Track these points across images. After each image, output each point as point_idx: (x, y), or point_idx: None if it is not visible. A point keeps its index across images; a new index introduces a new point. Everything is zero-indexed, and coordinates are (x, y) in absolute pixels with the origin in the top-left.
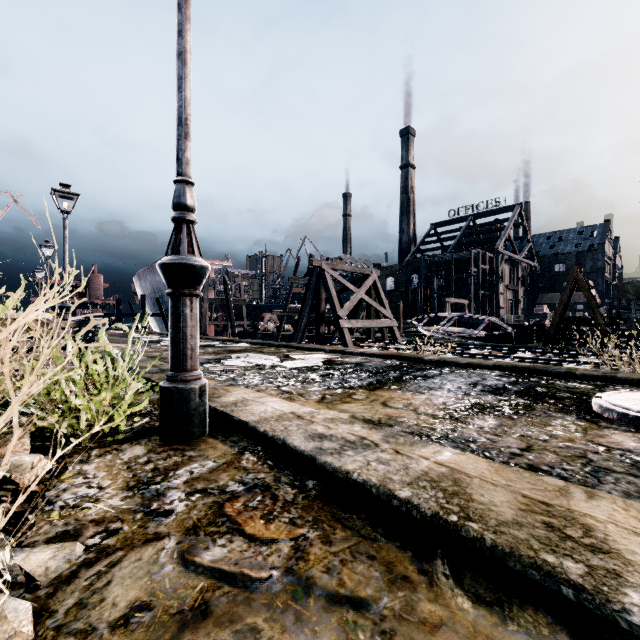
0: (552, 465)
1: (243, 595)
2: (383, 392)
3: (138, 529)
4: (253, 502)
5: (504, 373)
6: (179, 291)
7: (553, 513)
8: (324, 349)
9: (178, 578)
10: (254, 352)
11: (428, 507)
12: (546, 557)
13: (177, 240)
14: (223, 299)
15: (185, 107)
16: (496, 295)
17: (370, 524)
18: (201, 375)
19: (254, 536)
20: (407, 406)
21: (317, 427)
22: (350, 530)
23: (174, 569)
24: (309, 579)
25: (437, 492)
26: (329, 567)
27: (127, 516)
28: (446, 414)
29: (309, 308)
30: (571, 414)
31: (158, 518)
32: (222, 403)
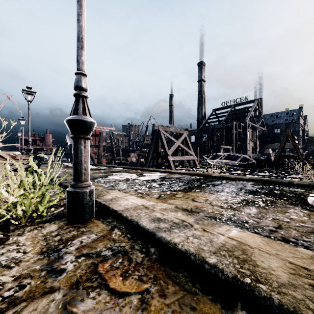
0: (296, 238)
1: None
2: (192, 193)
3: (40, 284)
4: (116, 263)
5: (255, 183)
6: (77, 136)
7: (313, 276)
8: (160, 171)
9: None
10: (124, 172)
11: (229, 271)
12: None
13: (76, 107)
14: (110, 146)
15: (81, 31)
16: (245, 144)
17: (190, 281)
18: (90, 184)
19: (115, 290)
20: (206, 201)
21: (156, 214)
22: (178, 285)
23: None
24: None
25: (233, 259)
26: None
27: (35, 273)
28: (228, 206)
29: (152, 150)
30: (298, 206)
31: (55, 275)
32: (104, 199)
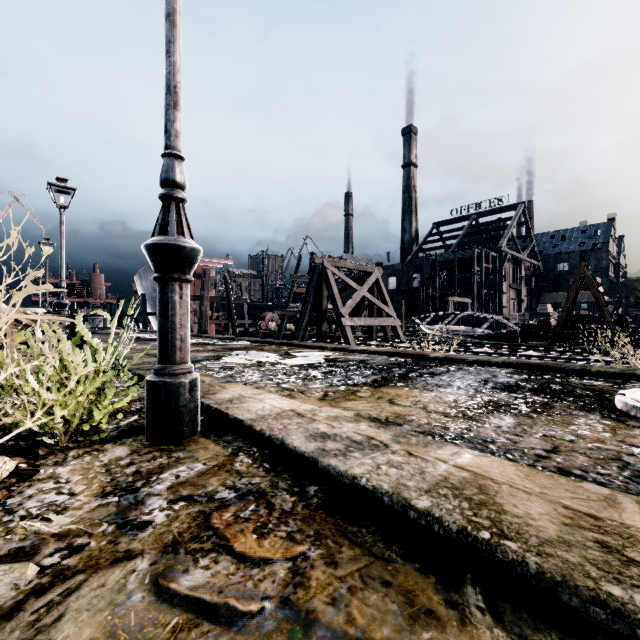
0: (585, 469)
1: (226, 636)
2: (389, 389)
3: (107, 545)
4: (245, 512)
5: (514, 370)
6: (167, 275)
7: (605, 529)
8: (326, 347)
9: (147, 611)
10: (254, 350)
11: (453, 521)
12: (610, 589)
13: (165, 219)
14: (224, 297)
15: (174, 73)
16: (499, 294)
17: (382, 540)
18: (192, 368)
19: (244, 555)
20: (416, 404)
21: (319, 426)
22: (359, 548)
23: (143, 599)
24: (310, 614)
25: (461, 502)
26: (335, 597)
27: (96, 529)
28: (458, 412)
29: (311, 306)
30: (594, 412)
31: (132, 531)
32: (217, 400)
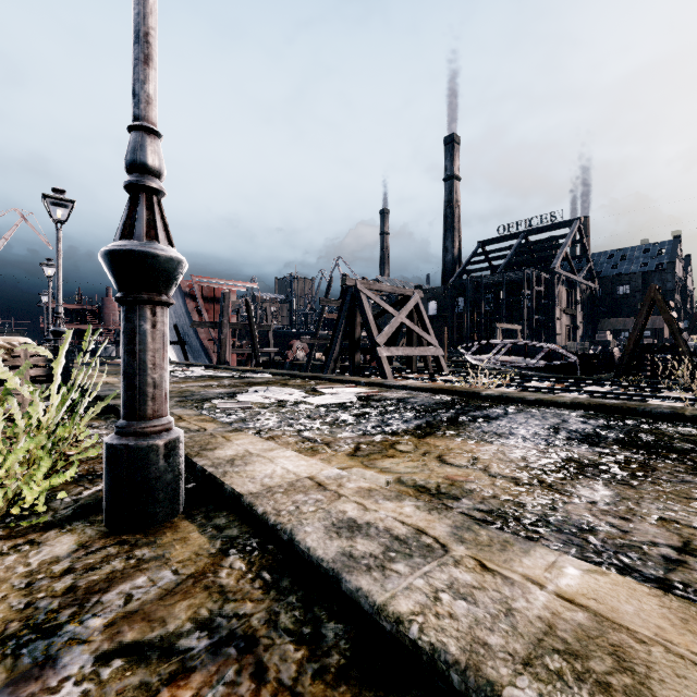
0: None
1: None
2: (437, 440)
3: None
4: (216, 688)
5: (587, 413)
6: (132, 295)
7: None
8: (359, 381)
9: None
10: (277, 385)
11: None
12: None
13: (131, 218)
14: (245, 324)
15: (145, 15)
16: (552, 320)
17: None
18: (170, 424)
19: None
20: (473, 463)
21: (346, 506)
22: None
23: None
24: None
25: (593, 695)
26: None
27: None
28: (532, 477)
29: (342, 334)
30: None
31: None
32: (214, 459)
